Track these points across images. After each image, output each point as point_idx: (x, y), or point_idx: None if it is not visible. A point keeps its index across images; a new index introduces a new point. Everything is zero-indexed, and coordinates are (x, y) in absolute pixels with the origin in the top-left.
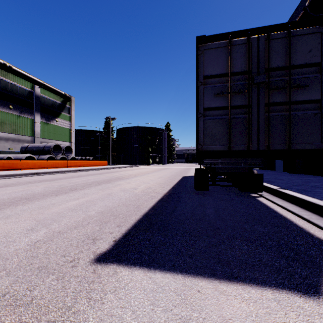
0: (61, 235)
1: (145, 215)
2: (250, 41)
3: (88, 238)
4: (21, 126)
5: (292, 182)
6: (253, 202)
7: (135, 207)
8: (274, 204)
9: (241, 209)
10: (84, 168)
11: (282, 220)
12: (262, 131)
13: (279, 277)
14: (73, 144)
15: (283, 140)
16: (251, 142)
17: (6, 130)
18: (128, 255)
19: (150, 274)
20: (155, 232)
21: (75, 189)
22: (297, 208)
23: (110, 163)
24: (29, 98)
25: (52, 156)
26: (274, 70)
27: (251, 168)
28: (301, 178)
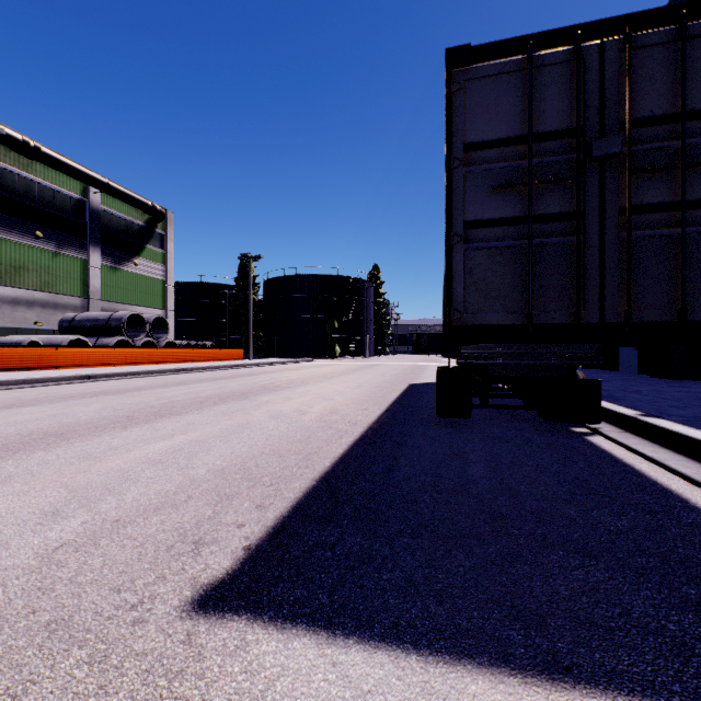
0: (121, 530)
1: (323, 478)
2: (580, 55)
3: (182, 540)
4: (60, 276)
5: (668, 399)
6: (579, 448)
7: (299, 458)
8: (631, 452)
9: (553, 466)
10: (192, 365)
11: (660, 497)
12: (612, 276)
13: (690, 670)
14: (172, 314)
15: (667, 298)
16: (584, 303)
17: (28, 285)
18: (280, 589)
19: (333, 653)
20: (347, 525)
21: (168, 413)
22: (691, 464)
23: (249, 354)
24: (76, 215)
25: (126, 339)
26: (642, 126)
27: (573, 366)
28: (684, 389)
